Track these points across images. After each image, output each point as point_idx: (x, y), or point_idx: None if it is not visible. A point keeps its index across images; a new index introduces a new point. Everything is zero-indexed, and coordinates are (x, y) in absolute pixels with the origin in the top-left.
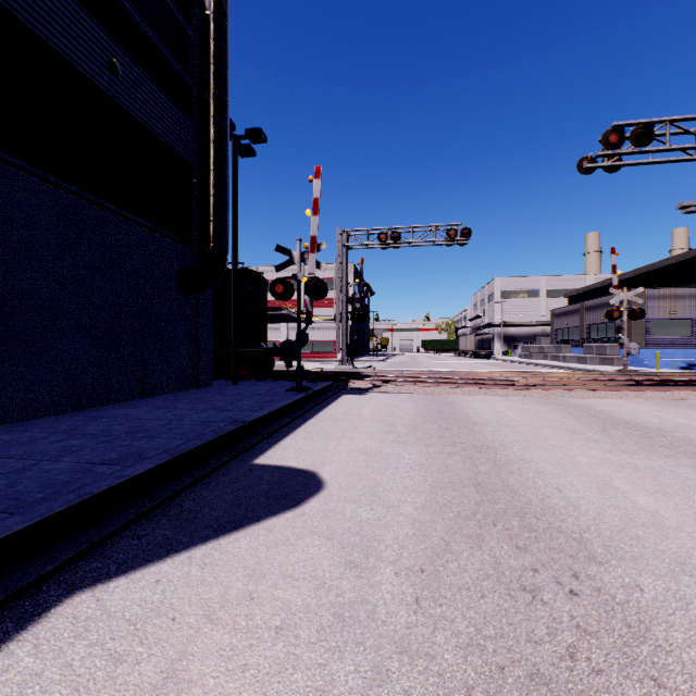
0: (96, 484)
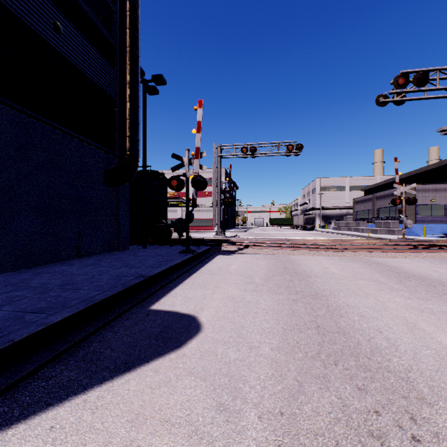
0: (19, 331)
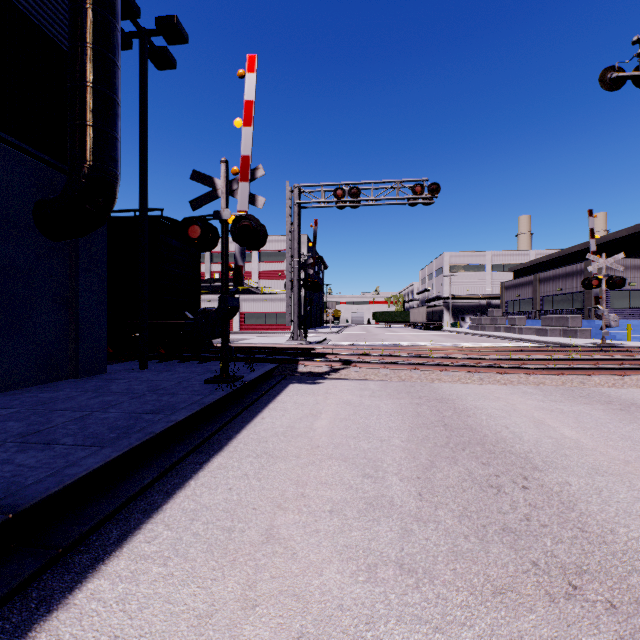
0: None
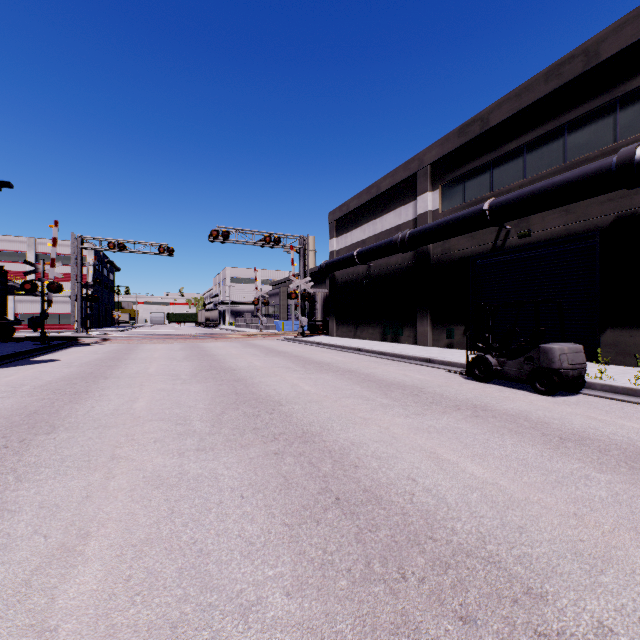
0: None
